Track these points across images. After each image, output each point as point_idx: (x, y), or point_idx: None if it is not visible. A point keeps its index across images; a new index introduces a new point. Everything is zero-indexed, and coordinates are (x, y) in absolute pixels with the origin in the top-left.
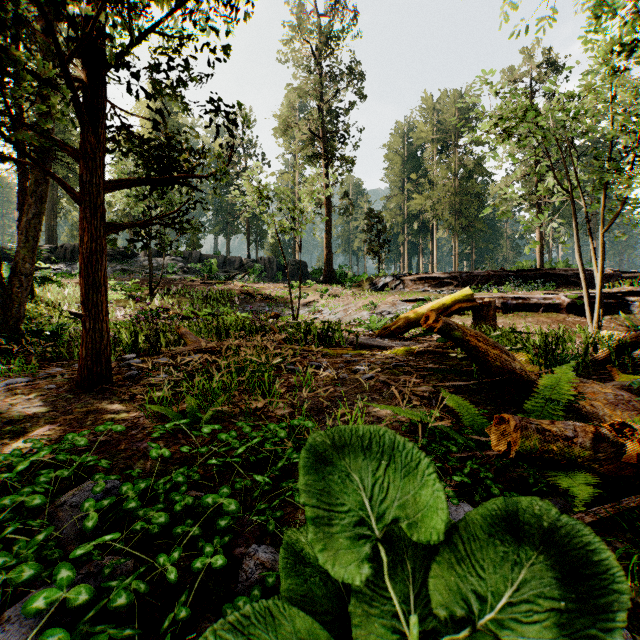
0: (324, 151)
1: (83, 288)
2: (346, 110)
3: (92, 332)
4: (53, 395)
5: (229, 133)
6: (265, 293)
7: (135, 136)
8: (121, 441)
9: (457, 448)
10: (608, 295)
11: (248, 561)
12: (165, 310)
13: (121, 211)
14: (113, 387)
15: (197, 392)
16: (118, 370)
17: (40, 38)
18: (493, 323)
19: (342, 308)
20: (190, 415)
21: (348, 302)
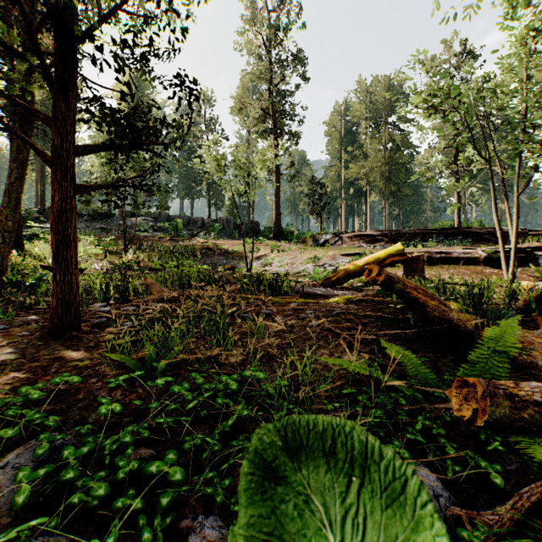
0: (274, 127)
1: (54, 243)
2: (292, 92)
3: (62, 284)
4: (25, 342)
5: (189, 104)
6: (223, 248)
7: (104, 107)
8: (80, 390)
9: (403, 398)
10: (519, 250)
11: (193, 539)
12: (137, 263)
13: (100, 178)
14: (81, 334)
15: (156, 340)
16: (89, 317)
17: (17, 17)
18: (422, 274)
19: (289, 261)
20: (148, 363)
21: (294, 256)
